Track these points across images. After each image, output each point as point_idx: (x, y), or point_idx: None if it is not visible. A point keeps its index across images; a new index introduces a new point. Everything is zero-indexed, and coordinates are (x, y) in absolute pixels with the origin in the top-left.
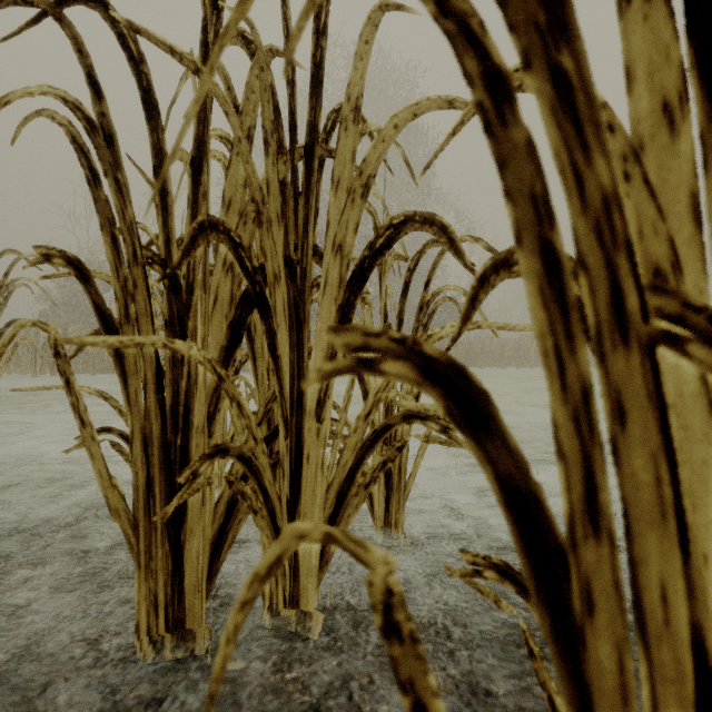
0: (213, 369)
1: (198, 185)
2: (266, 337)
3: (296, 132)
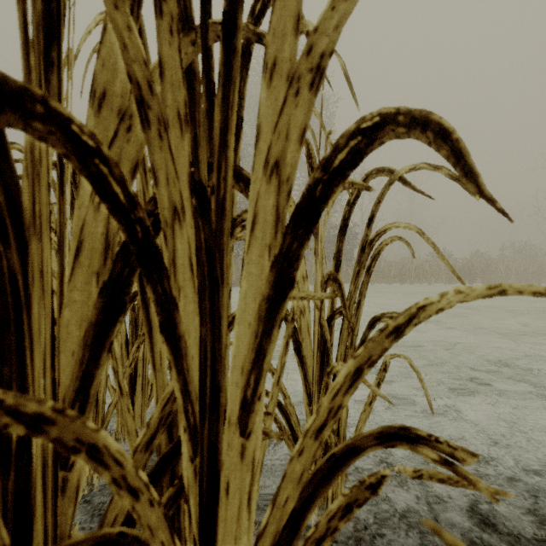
0: (7, 416)
1: (48, 62)
2: (156, 311)
3: (210, 0)
